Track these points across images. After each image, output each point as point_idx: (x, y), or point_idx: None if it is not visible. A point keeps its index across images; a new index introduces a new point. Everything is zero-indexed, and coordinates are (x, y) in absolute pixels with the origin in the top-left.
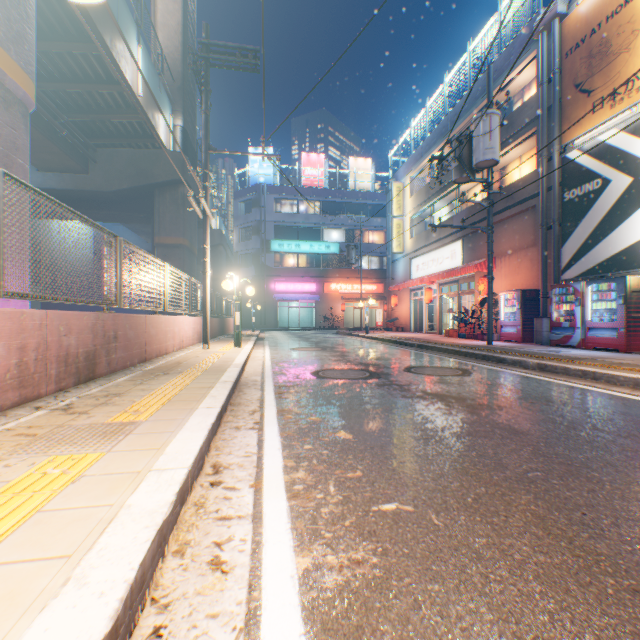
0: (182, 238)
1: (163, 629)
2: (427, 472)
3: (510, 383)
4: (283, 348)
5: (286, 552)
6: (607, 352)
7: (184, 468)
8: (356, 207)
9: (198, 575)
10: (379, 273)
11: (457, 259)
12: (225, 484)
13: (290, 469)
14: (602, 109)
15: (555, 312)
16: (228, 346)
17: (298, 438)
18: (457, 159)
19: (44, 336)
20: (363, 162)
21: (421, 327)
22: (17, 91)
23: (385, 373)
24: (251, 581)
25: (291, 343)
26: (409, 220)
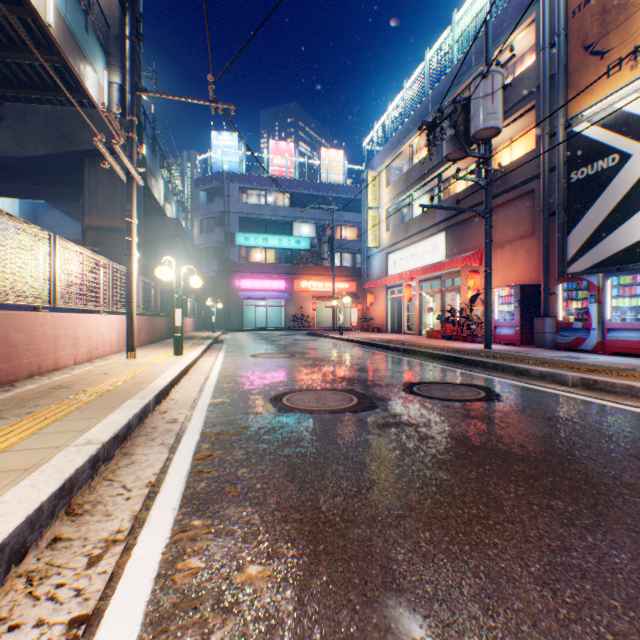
0: (120, 220)
1: None
2: None
3: (574, 415)
4: (242, 354)
5: None
6: (634, 358)
7: None
8: (328, 201)
9: None
10: (352, 271)
11: (440, 253)
12: None
13: None
14: (620, 72)
15: (562, 310)
16: (167, 354)
17: None
18: (452, 128)
19: None
20: (335, 154)
21: (398, 327)
22: None
23: (380, 397)
24: None
25: (254, 347)
26: (386, 212)
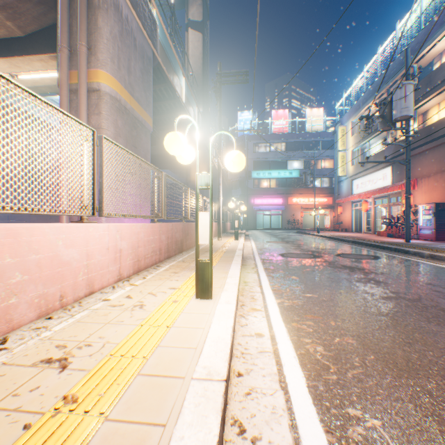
0: None
1: (244, 304)
2: (327, 289)
3: (401, 264)
4: (261, 241)
5: (272, 299)
6: None
7: (237, 277)
8: (311, 144)
9: (249, 299)
10: (329, 189)
11: (387, 180)
12: (249, 285)
13: (272, 284)
14: None
15: None
16: (230, 239)
17: (274, 277)
18: (380, 116)
19: (172, 233)
20: (316, 111)
21: (360, 229)
22: (148, 127)
23: (322, 256)
24: (263, 302)
25: (266, 238)
26: (350, 152)
